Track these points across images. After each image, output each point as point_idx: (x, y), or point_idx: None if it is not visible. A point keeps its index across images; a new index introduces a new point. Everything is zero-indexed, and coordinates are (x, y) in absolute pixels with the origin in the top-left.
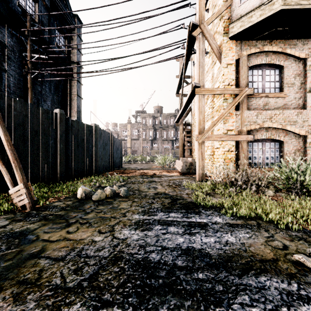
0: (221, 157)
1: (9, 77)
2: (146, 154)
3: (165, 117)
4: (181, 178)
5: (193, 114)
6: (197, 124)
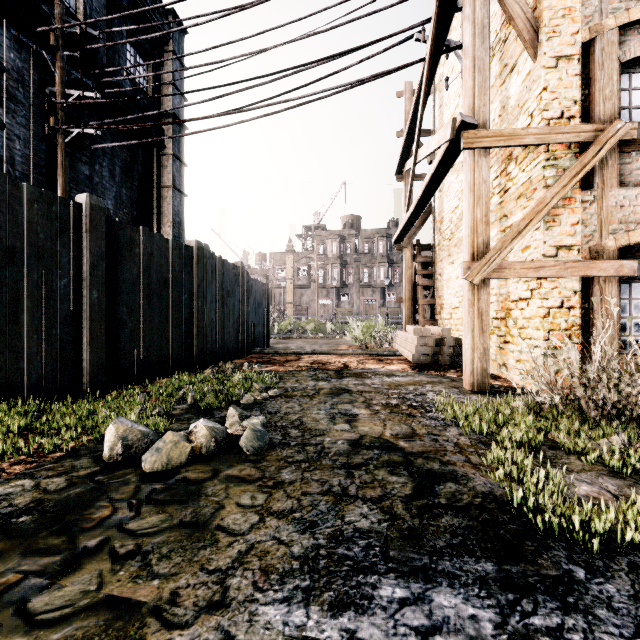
0: (536, 325)
1: (12, 140)
2: (327, 317)
3: (367, 239)
4: (417, 381)
5: (438, 220)
6: (467, 233)
